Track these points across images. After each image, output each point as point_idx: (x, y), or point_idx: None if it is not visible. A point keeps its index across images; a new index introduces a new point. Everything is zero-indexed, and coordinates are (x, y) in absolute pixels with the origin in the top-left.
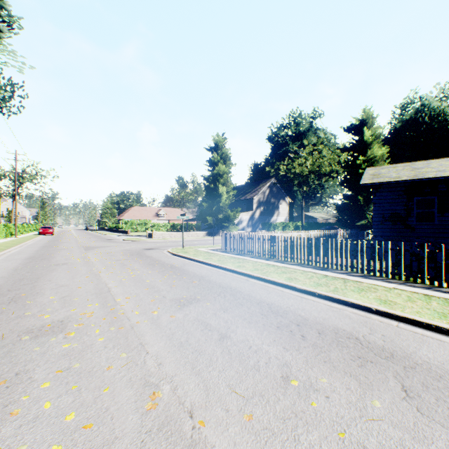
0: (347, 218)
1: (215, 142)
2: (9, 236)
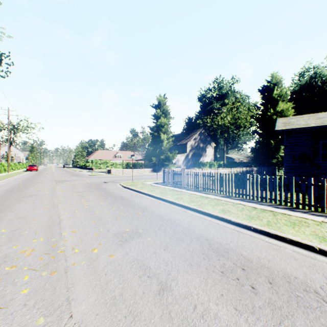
0: (260, 158)
1: (158, 100)
2: (3, 172)
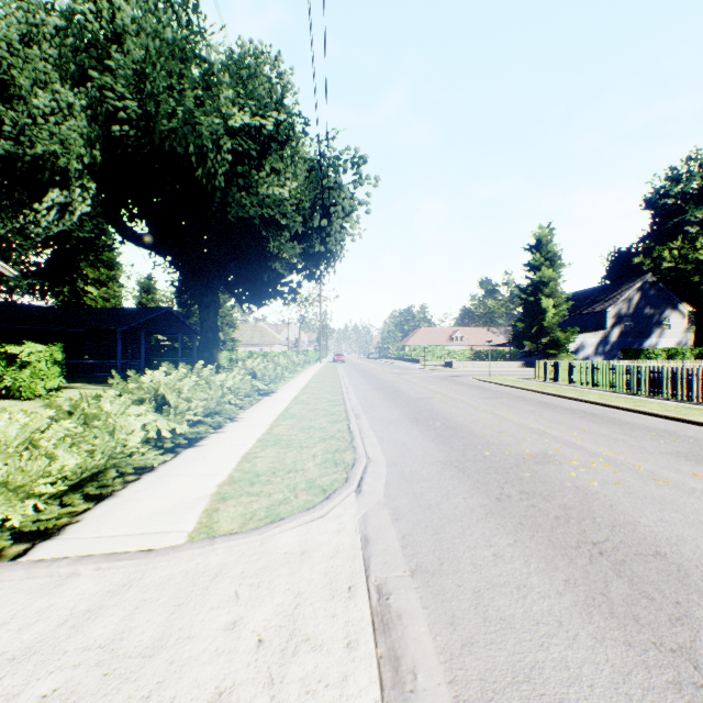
0: None
1: (535, 238)
2: (315, 363)
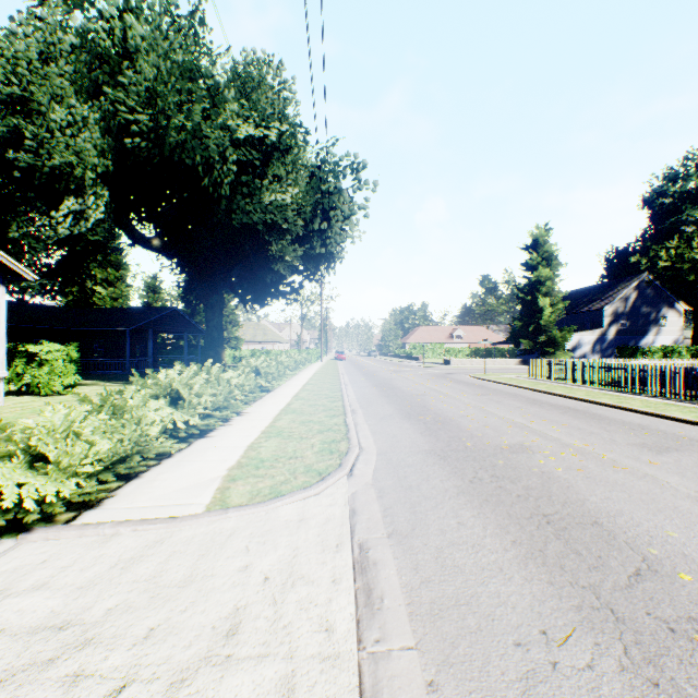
0: None
1: (532, 238)
2: (316, 361)
